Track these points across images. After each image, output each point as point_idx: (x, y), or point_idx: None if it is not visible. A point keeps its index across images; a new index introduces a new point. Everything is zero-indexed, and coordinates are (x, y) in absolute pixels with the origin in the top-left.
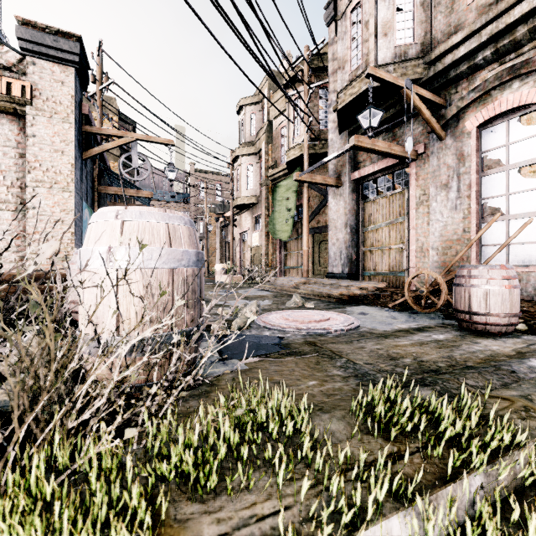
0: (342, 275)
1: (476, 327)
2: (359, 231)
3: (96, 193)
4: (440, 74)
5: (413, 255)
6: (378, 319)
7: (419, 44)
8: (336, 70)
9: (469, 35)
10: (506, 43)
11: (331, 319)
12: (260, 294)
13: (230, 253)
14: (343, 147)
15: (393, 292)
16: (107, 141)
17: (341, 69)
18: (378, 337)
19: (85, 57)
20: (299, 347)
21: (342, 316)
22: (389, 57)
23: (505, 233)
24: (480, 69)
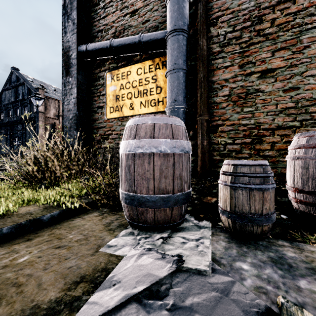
0: None
1: None
2: None
3: None
4: None
5: None
6: None
7: None
8: None
9: None
10: None
11: None
12: None
13: None
14: None
15: None
16: None
17: None
18: None
19: None
20: None
21: None
22: None
23: None
24: None
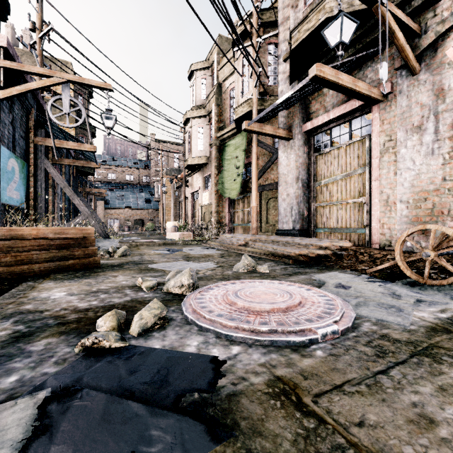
0: (293, 232)
1: None
2: (311, 186)
3: (32, 145)
4: None
5: (376, 210)
6: (372, 298)
7: None
8: (286, 18)
9: None
10: None
11: (303, 301)
12: (206, 253)
13: (183, 211)
14: (301, 82)
15: (356, 251)
16: (49, 93)
17: (294, 8)
18: (415, 355)
19: None
20: (261, 417)
21: (316, 292)
22: None
23: None
24: None
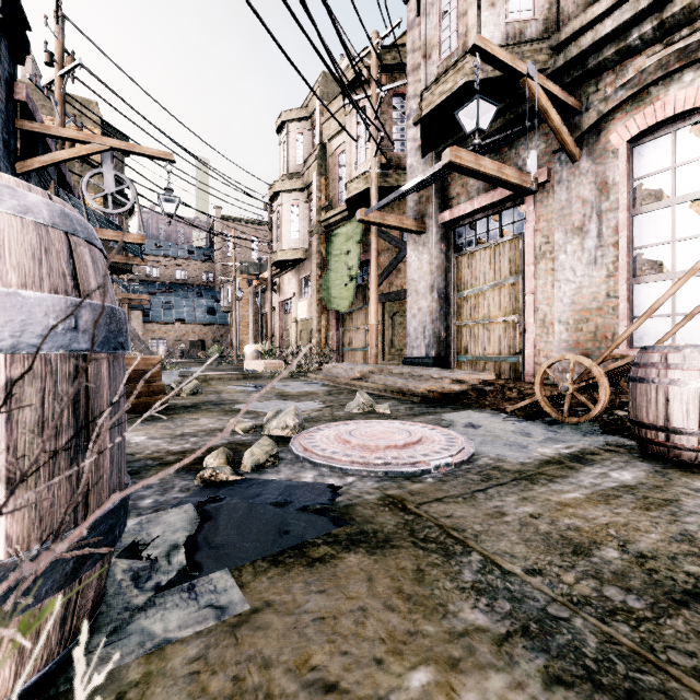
0: (426, 361)
1: (679, 454)
2: (451, 297)
3: None
4: (574, 64)
5: (530, 332)
6: (501, 436)
7: (541, 21)
8: (417, 66)
9: (619, 2)
10: (676, 12)
11: (423, 440)
12: (307, 389)
13: (268, 329)
14: (432, 167)
15: (504, 386)
16: None
17: (426, 58)
18: (517, 479)
19: (17, 6)
20: (372, 515)
21: (440, 432)
22: (498, 38)
23: (670, 298)
24: (633, 55)
